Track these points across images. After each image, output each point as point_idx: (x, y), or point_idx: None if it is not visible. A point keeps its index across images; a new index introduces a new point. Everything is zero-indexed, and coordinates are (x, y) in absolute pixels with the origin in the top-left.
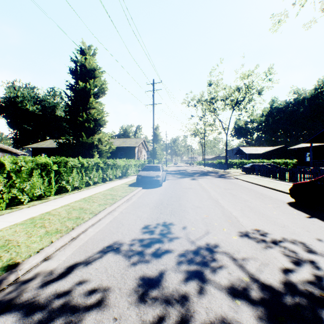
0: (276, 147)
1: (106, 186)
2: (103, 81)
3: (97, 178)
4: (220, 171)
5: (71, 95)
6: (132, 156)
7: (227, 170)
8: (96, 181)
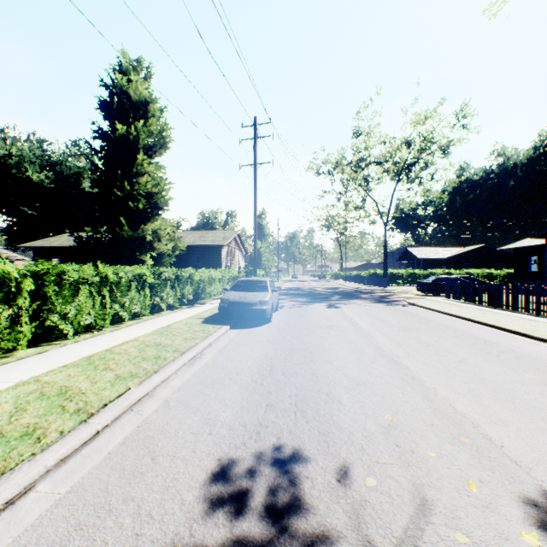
0: (470, 248)
1: (155, 323)
2: (162, 124)
3: (139, 307)
4: (376, 291)
5: (102, 149)
6: (216, 263)
7: (387, 289)
8: (139, 312)
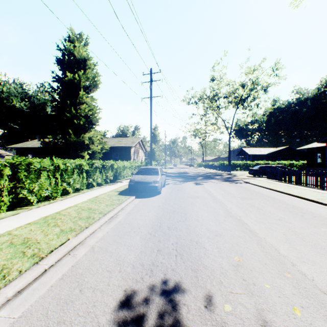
0: (280, 148)
1: (89, 194)
2: (95, 73)
3: (79, 184)
4: (224, 174)
5: (58, 88)
6: (128, 157)
7: (231, 173)
8: (79, 188)
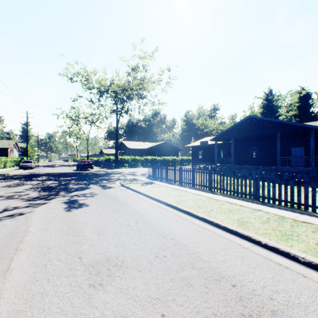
0: None
1: (1, 170)
2: None
3: None
4: None
5: None
6: (5, 155)
7: None
8: None
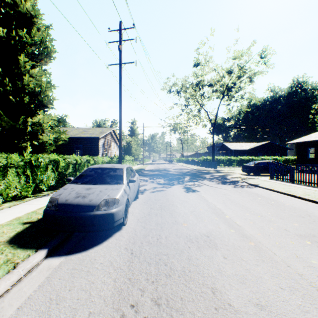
0: (261, 143)
1: None
2: (45, 35)
3: None
4: (212, 171)
5: None
6: (94, 151)
7: (218, 169)
8: None
